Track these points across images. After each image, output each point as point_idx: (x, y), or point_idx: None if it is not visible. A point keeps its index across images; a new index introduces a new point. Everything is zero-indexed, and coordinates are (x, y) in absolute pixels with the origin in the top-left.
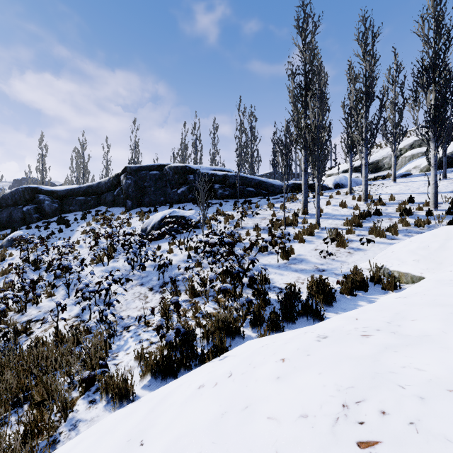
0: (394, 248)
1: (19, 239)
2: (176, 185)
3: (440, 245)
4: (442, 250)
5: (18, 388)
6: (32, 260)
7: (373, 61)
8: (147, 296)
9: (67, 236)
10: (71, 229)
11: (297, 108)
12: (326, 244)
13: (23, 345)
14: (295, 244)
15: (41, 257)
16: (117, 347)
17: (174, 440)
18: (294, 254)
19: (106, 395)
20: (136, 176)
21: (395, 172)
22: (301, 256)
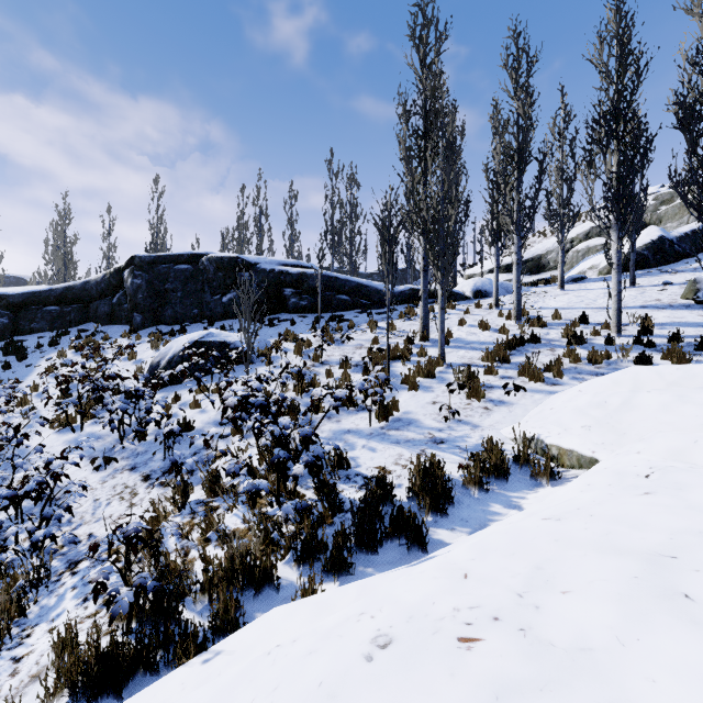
0: (555, 401)
1: None
2: (220, 289)
3: (623, 402)
4: (626, 409)
5: None
6: None
7: (529, 102)
8: (136, 493)
9: (18, 375)
10: (28, 364)
11: (412, 169)
12: (452, 393)
13: None
14: (403, 393)
15: None
16: (38, 613)
17: None
18: (398, 411)
19: None
20: (152, 272)
21: (562, 274)
22: (409, 415)
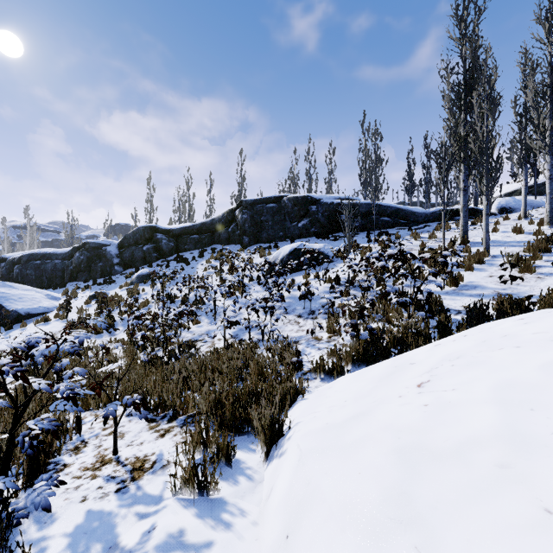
0: None
1: (152, 274)
2: (296, 218)
3: None
4: None
5: (233, 371)
6: (166, 294)
7: None
8: (298, 322)
9: (189, 273)
10: (192, 267)
11: (455, 115)
12: (504, 271)
13: (197, 356)
14: (461, 272)
15: (171, 292)
16: None
17: (446, 355)
18: (462, 281)
19: (319, 374)
20: (253, 210)
21: None
22: (472, 283)
